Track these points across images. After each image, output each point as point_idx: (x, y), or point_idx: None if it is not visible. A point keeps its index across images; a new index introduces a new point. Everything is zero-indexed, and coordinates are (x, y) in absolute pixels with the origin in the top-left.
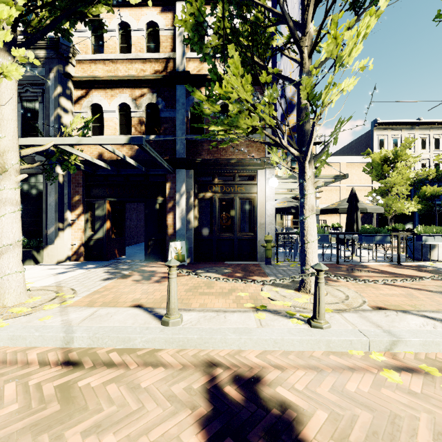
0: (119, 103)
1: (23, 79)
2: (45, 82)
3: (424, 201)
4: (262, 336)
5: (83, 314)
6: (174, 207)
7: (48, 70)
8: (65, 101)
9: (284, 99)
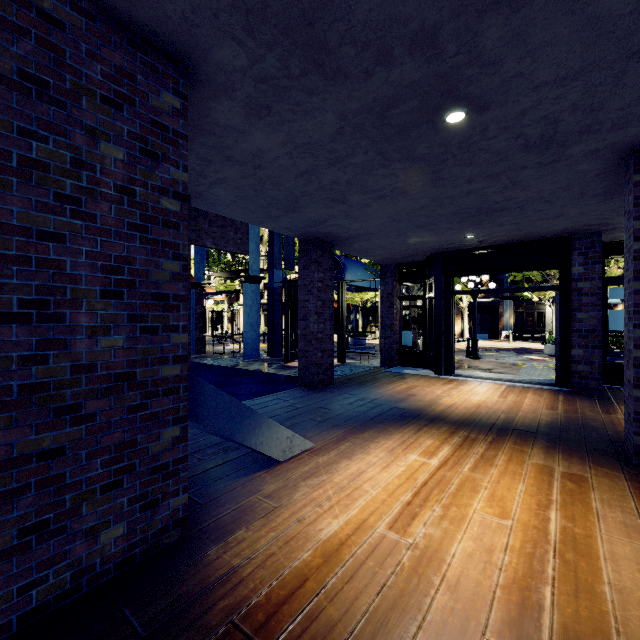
0: None
1: None
2: None
3: None
4: (530, 345)
5: (487, 342)
6: (503, 316)
7: None
8: None
9: None
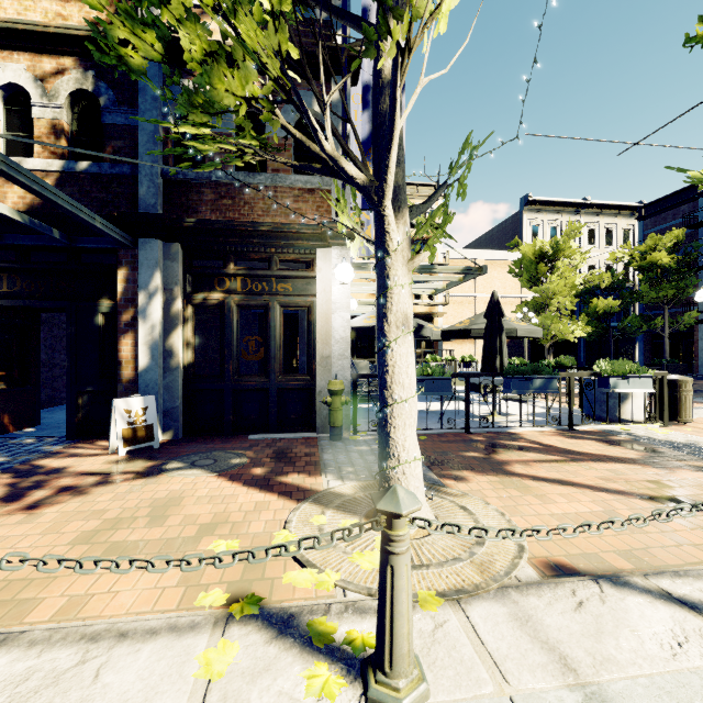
0: (0, 84)
1: None
2: None
3: (595, 321)
4: None
5: None
6: (136, 321)
7: None
8: None
9: (368, 111)
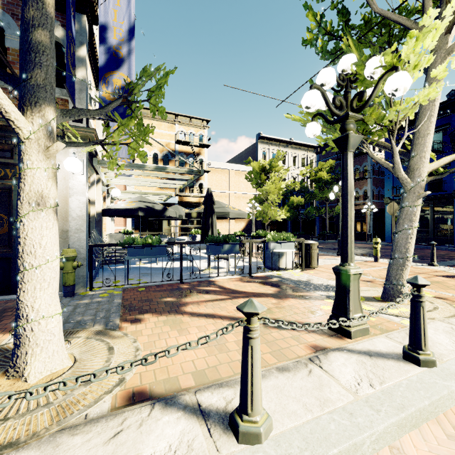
0: None
1: None
2: None
3: (292, 209)
4: None
5: None
6: None
7: None
8: None
9: (104, 45)
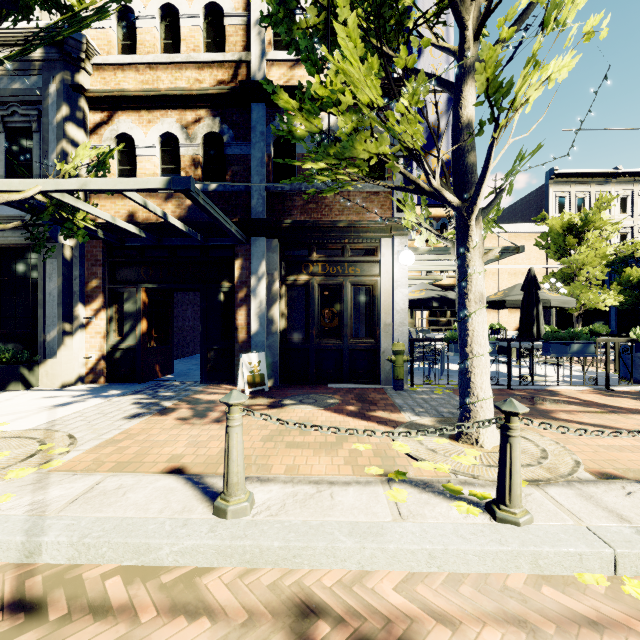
0: (160, 134)
1: (8, 93)
2: (42, 99)
3: (628, 290)
4: (405, 544)
5: (73, 489)
6: (248, 298)
7: (47, 80)
8: (74, 130)
9: (423, 125)
